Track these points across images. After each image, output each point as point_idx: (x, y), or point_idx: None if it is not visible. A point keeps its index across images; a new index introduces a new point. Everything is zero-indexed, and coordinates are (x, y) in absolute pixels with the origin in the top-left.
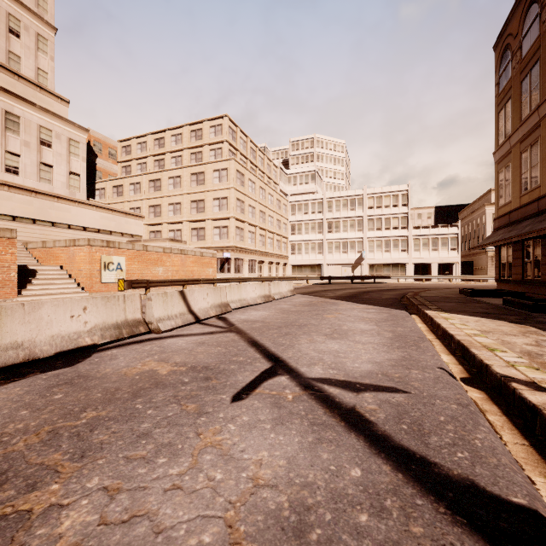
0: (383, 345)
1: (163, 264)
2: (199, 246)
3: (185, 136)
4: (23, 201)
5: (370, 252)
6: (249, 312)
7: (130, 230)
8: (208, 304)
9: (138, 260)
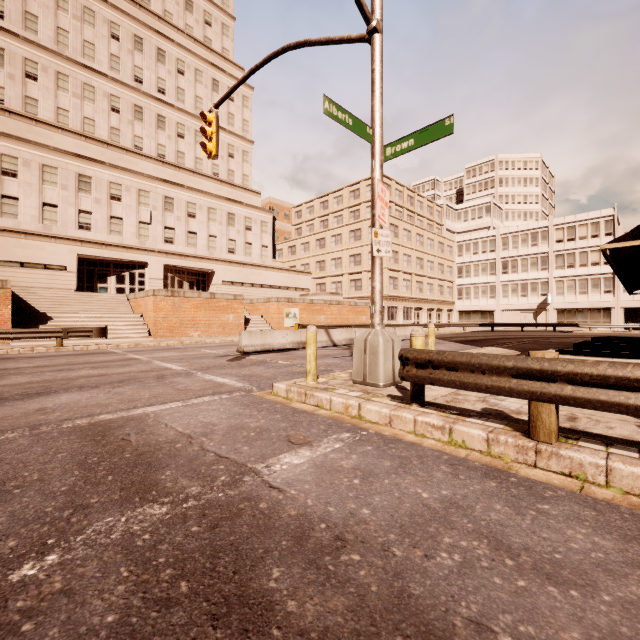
0: None
1: (324, 313)
2: (356, 295)
3: (345, 197)
4: (237, 271)
5: (558, 294)
6: None
7: (301, 285)
8: (342, 338)
9: (307, 311)
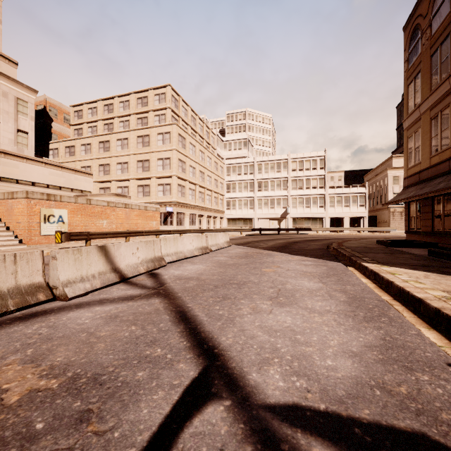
0: (346, 316)
1: (107, 217)
2: (144, 201)
3: (132, 102)
4: None
5: (293, 207)
6: (185, 266)
7: (80, 186)
8: (138, 260)
9: (81, 213)
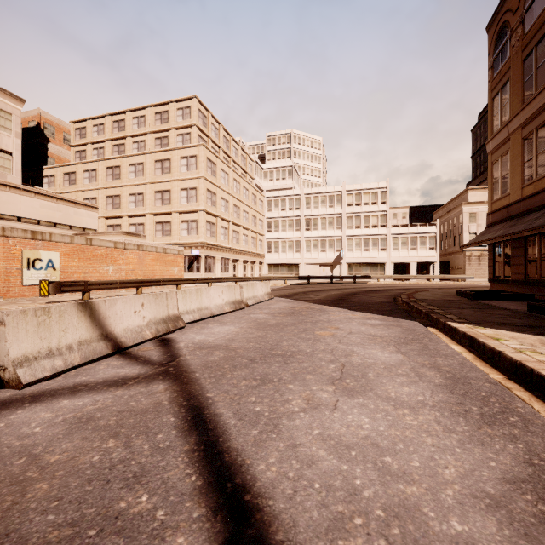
0: (453, 414)
1: (114, 262)
2: (164, 242)
3: (149, 118)
4: None
5: (349, 250)
6: (210, 328)
7: (81, 223)
8: (144, 320)
9: (79, 257)
